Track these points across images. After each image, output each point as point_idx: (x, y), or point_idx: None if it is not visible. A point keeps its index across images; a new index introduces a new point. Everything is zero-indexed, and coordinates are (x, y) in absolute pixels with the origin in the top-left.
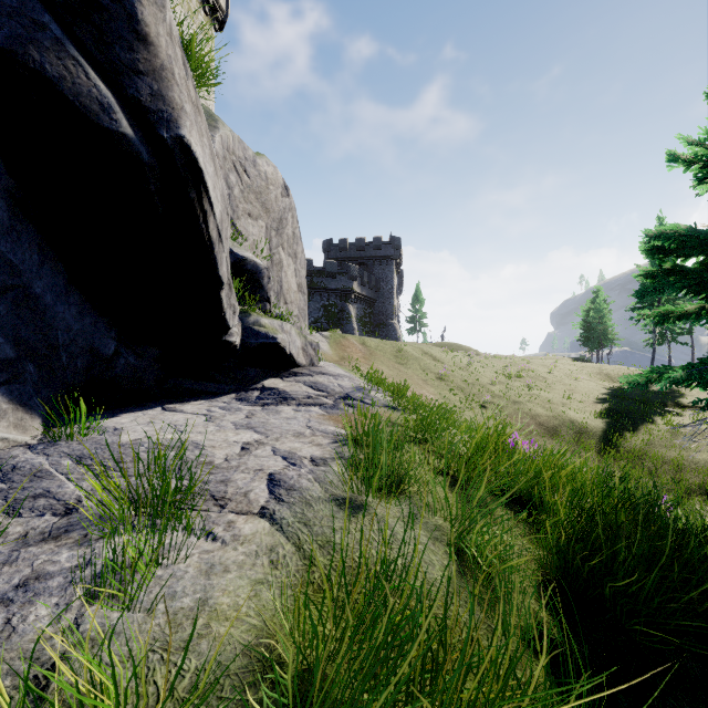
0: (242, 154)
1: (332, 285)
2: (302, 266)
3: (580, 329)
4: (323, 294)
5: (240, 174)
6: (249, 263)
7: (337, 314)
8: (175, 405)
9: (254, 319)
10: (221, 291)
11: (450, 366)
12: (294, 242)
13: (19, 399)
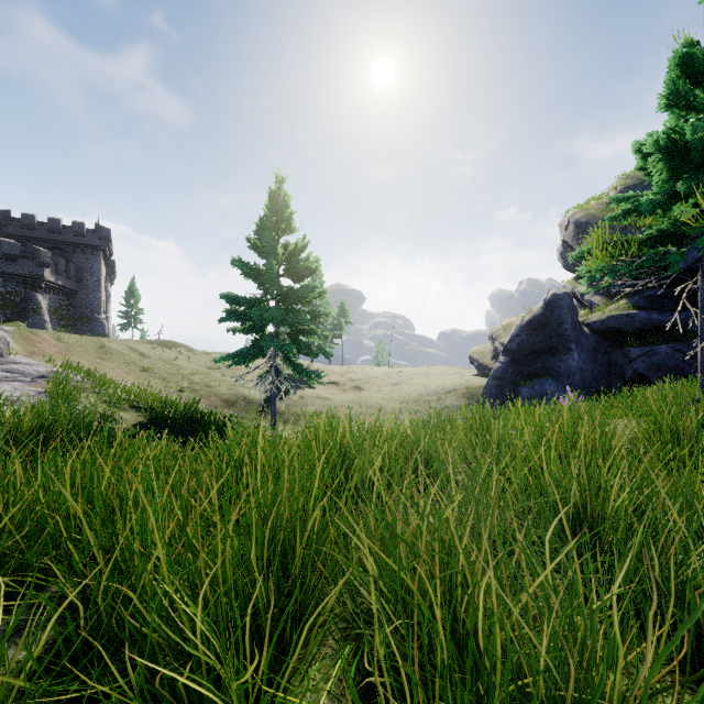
0: None
1: (11, 270)
2: None
3: None
4: None
5: None
6: None
7: (20, 304)
8: None
9: None
10: None
11: (157, 361)
12: None
13: None
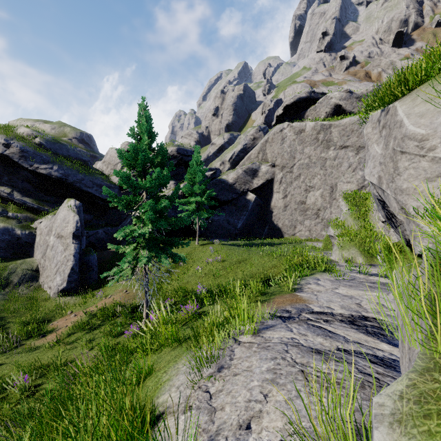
0: None
1: None
2: None
3: None
4: None
5: None
6: None
7: None
8: None
9: None
10: (403, 221)
11: None
12: None
13: None
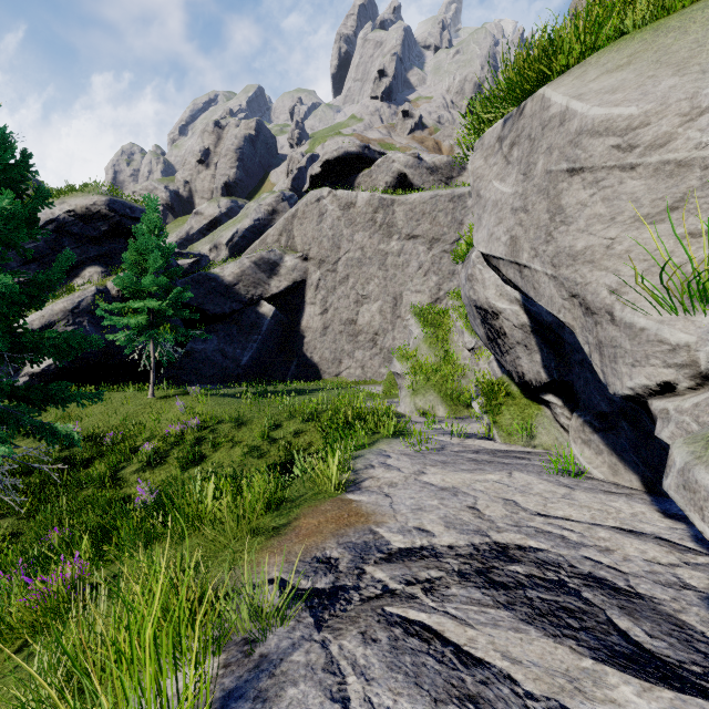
0: None
1: None
2: None
3: None
4: None
5: None
6: None
7: None
8: (702, 560)
9: None
10: (569, 325)
11: None
12: None
13: (614, 447)
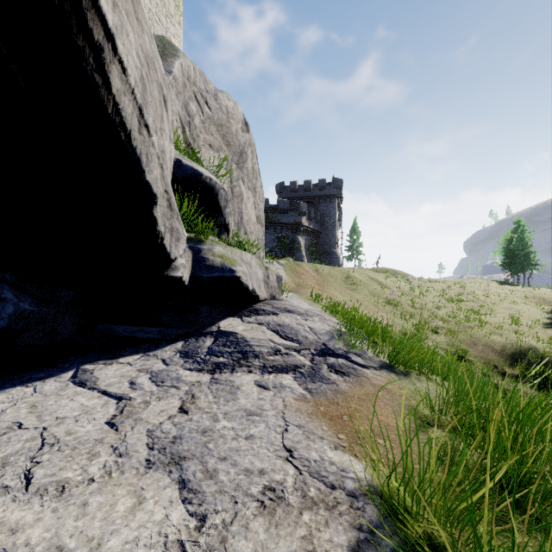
0: (203, 86)
1: (284, 220)
2: (261, 199)
3: (502, 255)
4: (277, 228)
5: (201, 105)
6: (202, 181)
7: (289, 244)
8: (96, 365)
9: (208, 247)
10: (154, 207)
11: (396, 291)
12: (254, 177)
13: None
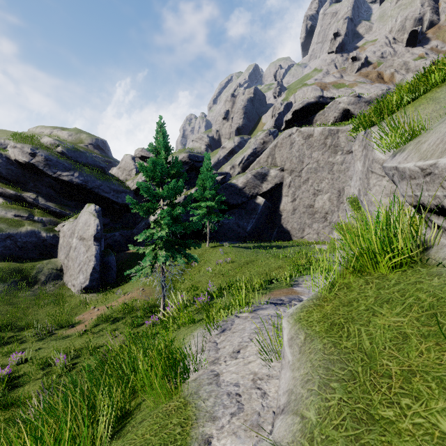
0: None
1: None
2: None
3: None
4: None
5: None
6: None
7: None
8: None
9: None
10: None
11: None
12: None
13: None
